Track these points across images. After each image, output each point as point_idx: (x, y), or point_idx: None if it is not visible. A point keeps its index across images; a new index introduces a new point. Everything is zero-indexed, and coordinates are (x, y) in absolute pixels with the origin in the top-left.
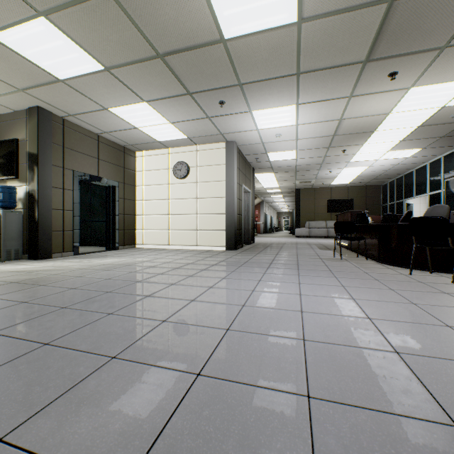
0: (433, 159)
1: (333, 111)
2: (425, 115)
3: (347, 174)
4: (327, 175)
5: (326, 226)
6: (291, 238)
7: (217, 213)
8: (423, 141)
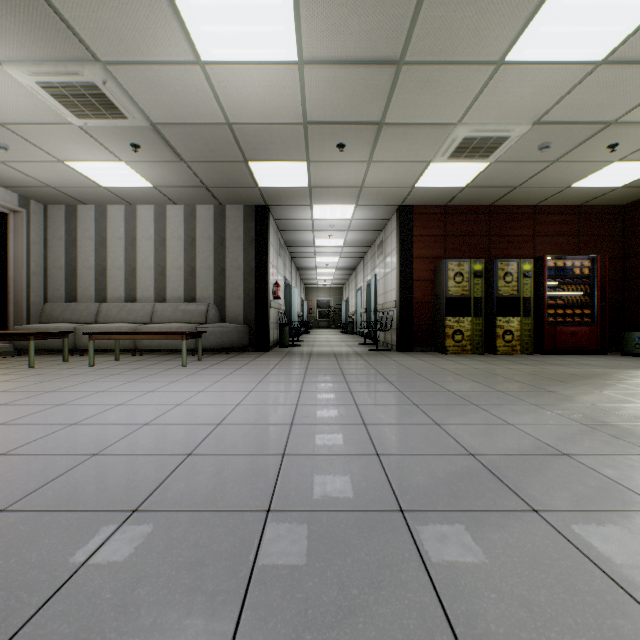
0: None
1: None
2: None
3: None
4: None
5: None
6: None
7: None
8: None
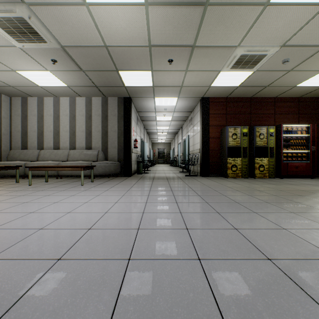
0: None
1: None
2: None
3: None
4: None
5: None
6: None
7: None
8: None
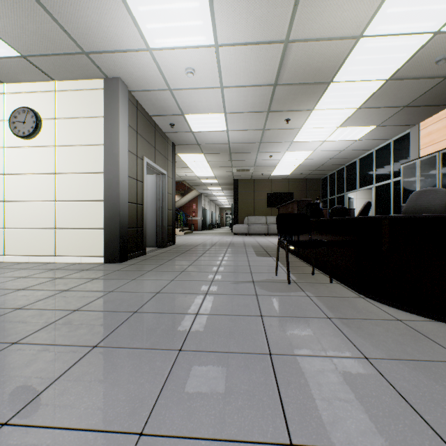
0: (381, 145)
1: (276, 12)
2: (405, 51)
3: (289, 162)
4: (267, 162)
5: (266, 222)
6: (227, 236)
7: (90, 200)
8: (382, 112)
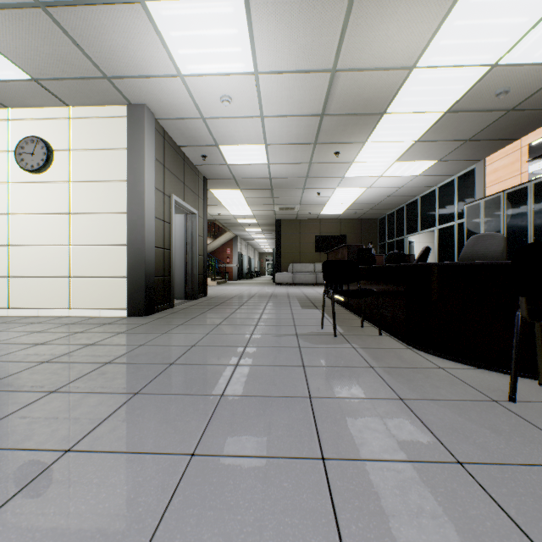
0: (444, 181)
1: (321, 41)
2: (463, 83)
3: (341, 200)
4: (315, 199)
5: (315, 270)
6: (269, 287)
7: (111, 244)
8: (443, 146)
